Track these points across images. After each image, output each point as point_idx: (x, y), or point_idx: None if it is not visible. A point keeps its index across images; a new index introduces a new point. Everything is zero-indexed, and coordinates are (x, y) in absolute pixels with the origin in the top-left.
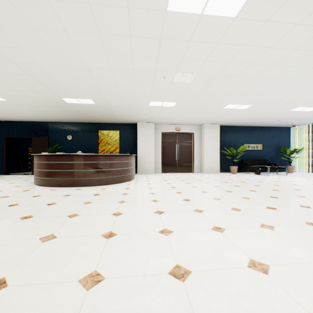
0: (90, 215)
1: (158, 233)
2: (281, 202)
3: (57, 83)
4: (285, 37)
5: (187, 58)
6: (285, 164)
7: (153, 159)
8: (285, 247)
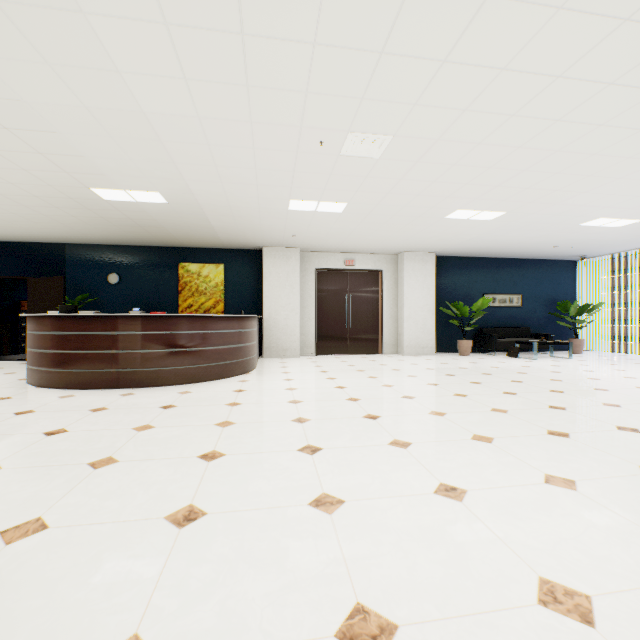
0: (144, 460)
1: (309, 506)
2: (575, 420)
3: (75, 151)
4: (594, 53)
5: (373, 98)
6: (566, 335)
7: (298, 326)
8: (615, 539)
